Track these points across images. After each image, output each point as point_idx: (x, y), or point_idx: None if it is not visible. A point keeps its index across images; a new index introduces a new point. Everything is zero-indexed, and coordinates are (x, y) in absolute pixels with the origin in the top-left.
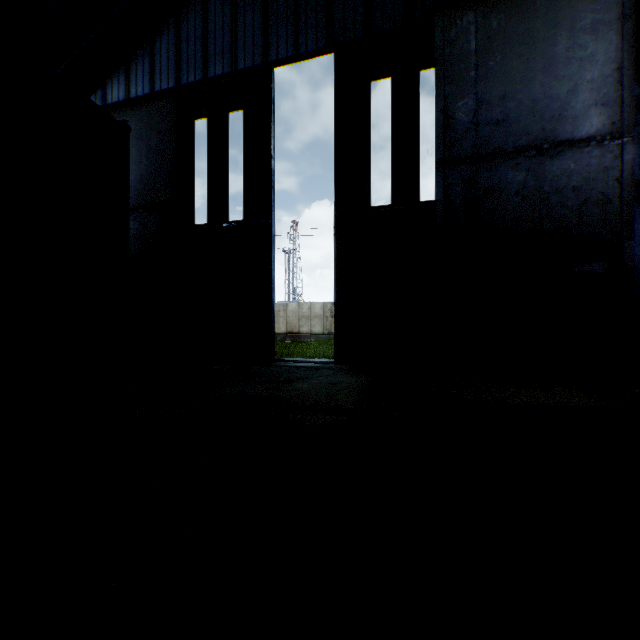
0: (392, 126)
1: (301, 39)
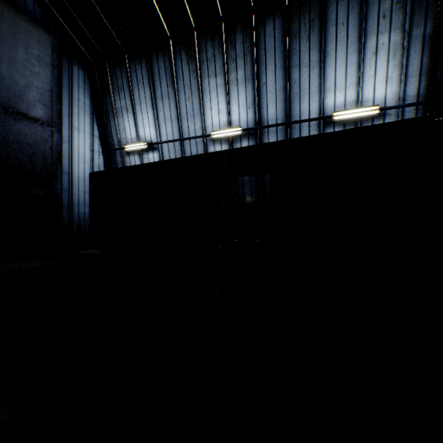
0: None
1: None
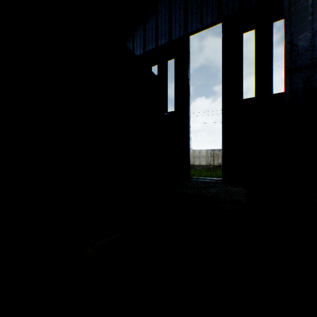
0: (255, 55)
1: (204, 19)
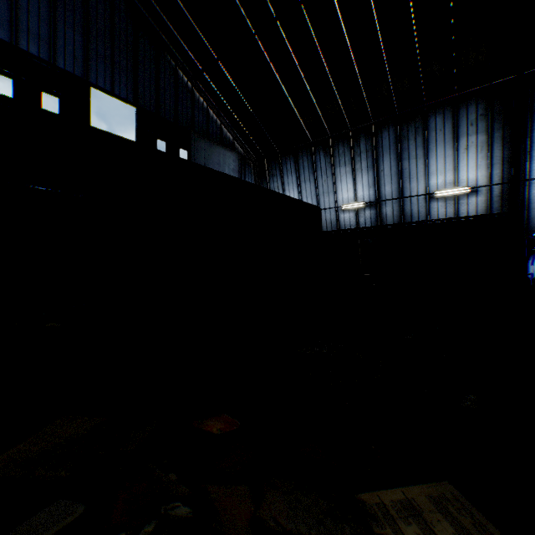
0: None
1: (116, 84)
